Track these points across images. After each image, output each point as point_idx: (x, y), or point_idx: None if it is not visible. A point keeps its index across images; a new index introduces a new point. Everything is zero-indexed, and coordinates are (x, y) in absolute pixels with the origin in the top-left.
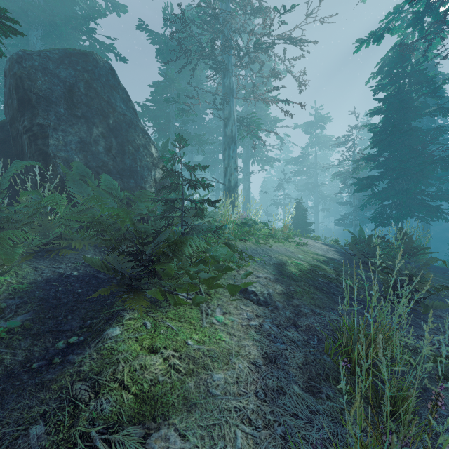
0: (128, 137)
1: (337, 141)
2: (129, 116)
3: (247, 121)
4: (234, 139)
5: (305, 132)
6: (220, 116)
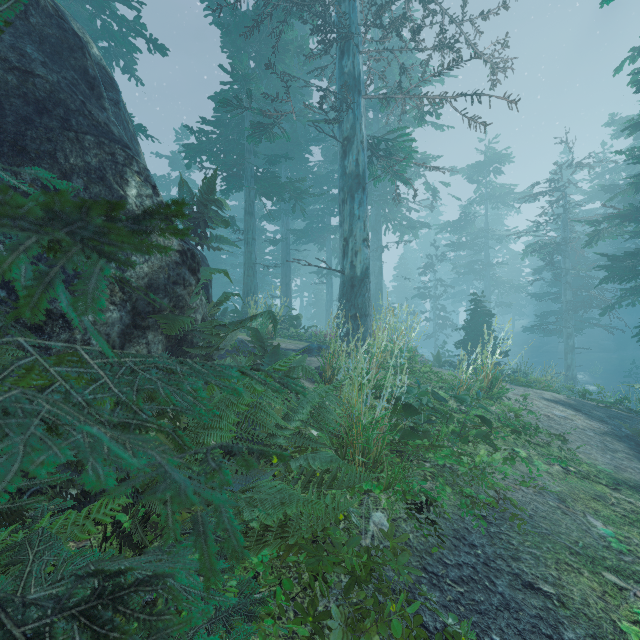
0: (27, 141)
1: (522, 193)
2: (48, 81)
3: (386, 145)
4: (362, 180)
5: (469, 181)
6: (334, 134)
